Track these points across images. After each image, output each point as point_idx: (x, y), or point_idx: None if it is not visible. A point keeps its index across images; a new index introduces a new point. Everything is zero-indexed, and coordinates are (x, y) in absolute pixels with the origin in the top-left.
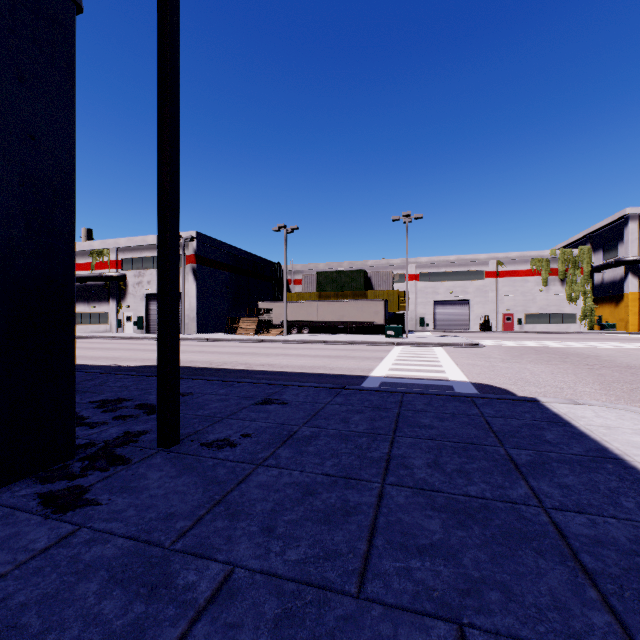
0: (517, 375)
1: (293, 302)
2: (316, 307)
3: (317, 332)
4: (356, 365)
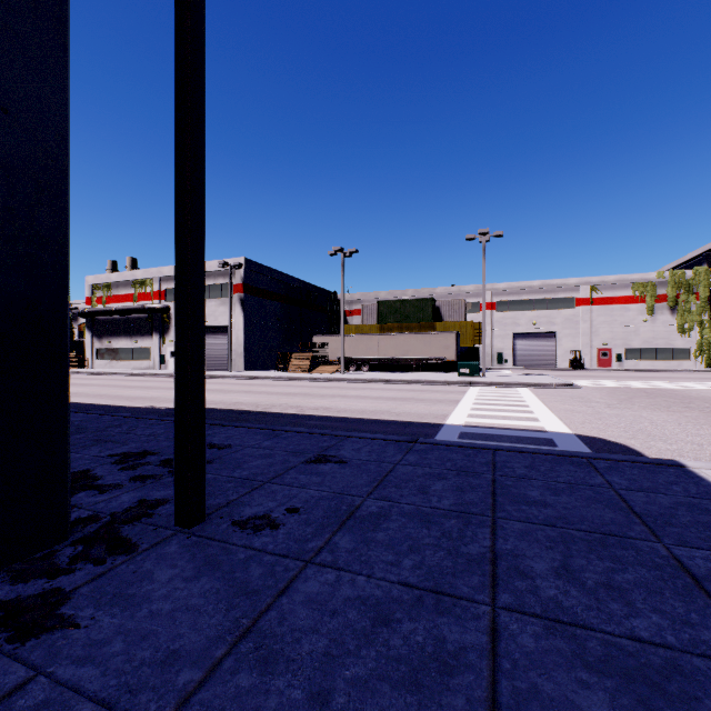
0: (633, 425)
1: (351, 335)
2: (377, 341)
3: (378, 369)
4: (427, 410)
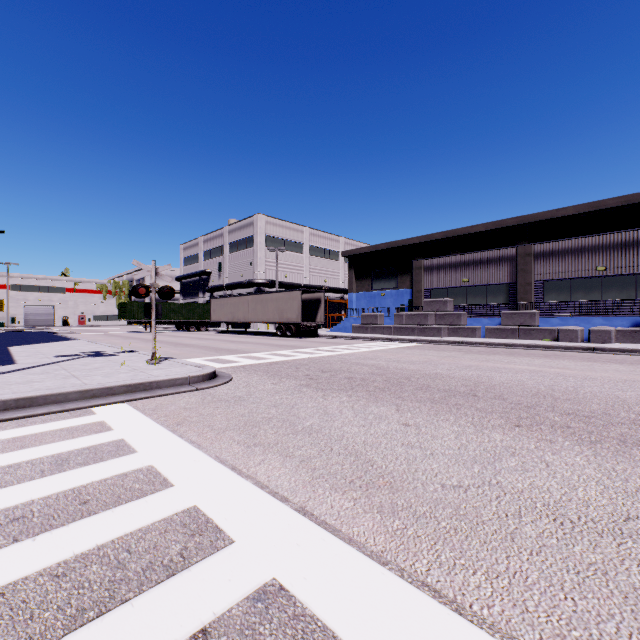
0: None
1: None
2: None
3: None
4: None
